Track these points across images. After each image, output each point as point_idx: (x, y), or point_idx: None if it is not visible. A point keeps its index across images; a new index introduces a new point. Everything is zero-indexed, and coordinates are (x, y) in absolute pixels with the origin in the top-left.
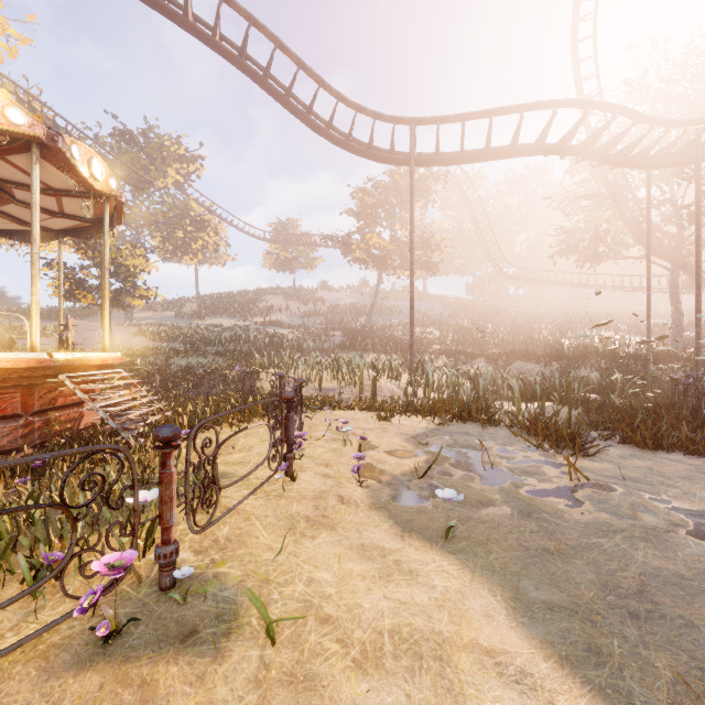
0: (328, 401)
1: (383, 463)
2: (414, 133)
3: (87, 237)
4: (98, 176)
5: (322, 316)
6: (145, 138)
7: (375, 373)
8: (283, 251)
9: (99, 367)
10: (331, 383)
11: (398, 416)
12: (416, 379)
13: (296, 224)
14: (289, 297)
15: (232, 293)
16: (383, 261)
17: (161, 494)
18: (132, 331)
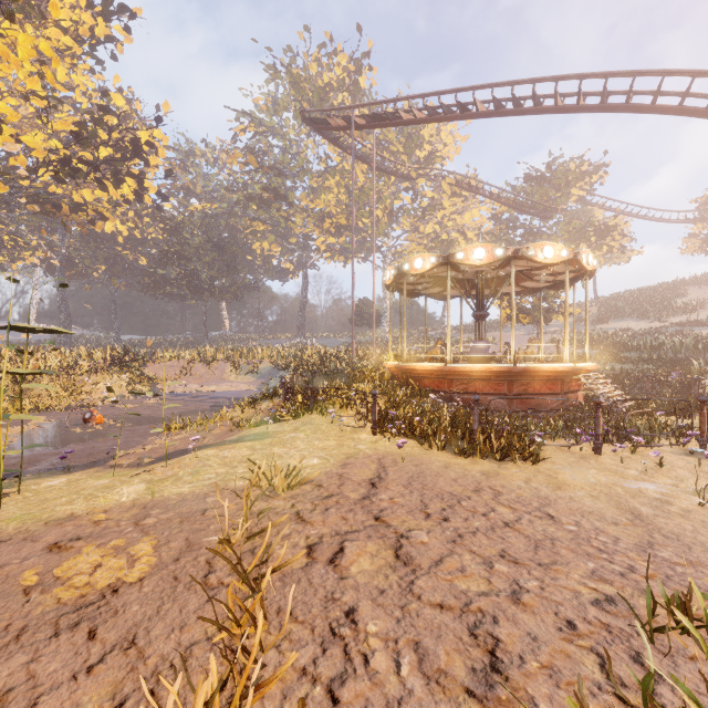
0: None
1: None
2: None
3: (558, 289)
4: (589, 263)
5: None
6: (552, 172)
7: None
8: None
9: (587, 371)
10: None
11: None
12: None
13: None
14: None
15: (638, 291)
16: None
17: (700, 420)
18: (545, 339)
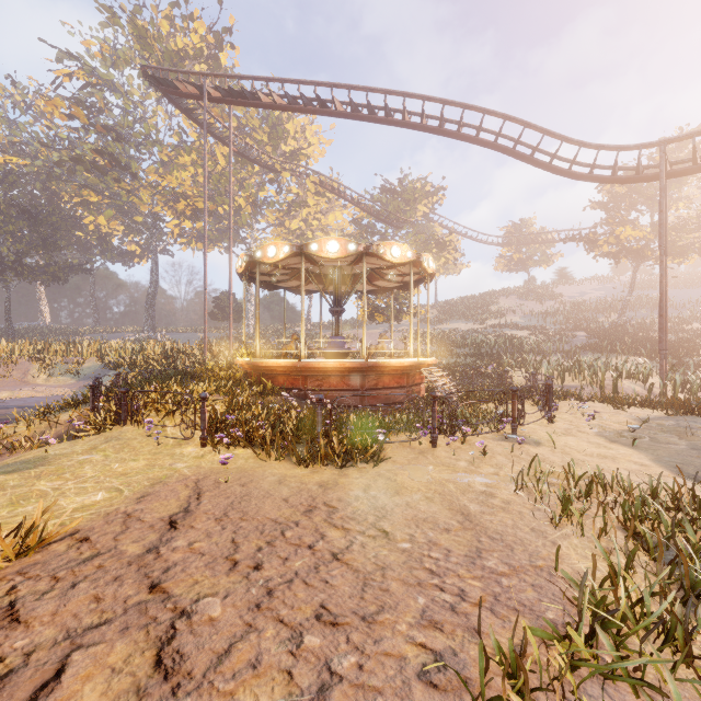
0: (570, 394)
1: (609, 426)
2: (664, 153)
3: (406, 289)
4: (430, 266)
5: (561, 316)
6: (403, 187)
7: (615, 375)
8: (516, 253)
9: (428, 365)
10: (572, 382)
11: (633, 408)
12: (664, 382)
13: (530, 222)
14: (522, 297)
15: (466, 298)
16: (640, 254)
17: (512, 407)
18: (398, 337)
